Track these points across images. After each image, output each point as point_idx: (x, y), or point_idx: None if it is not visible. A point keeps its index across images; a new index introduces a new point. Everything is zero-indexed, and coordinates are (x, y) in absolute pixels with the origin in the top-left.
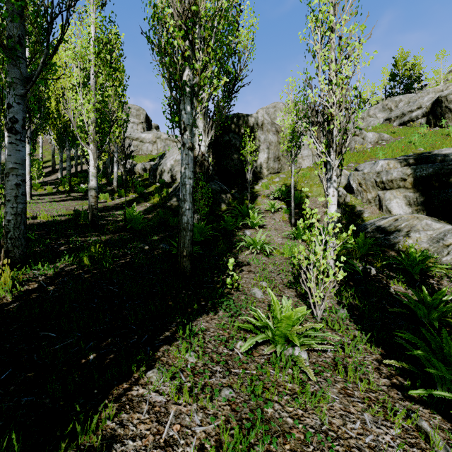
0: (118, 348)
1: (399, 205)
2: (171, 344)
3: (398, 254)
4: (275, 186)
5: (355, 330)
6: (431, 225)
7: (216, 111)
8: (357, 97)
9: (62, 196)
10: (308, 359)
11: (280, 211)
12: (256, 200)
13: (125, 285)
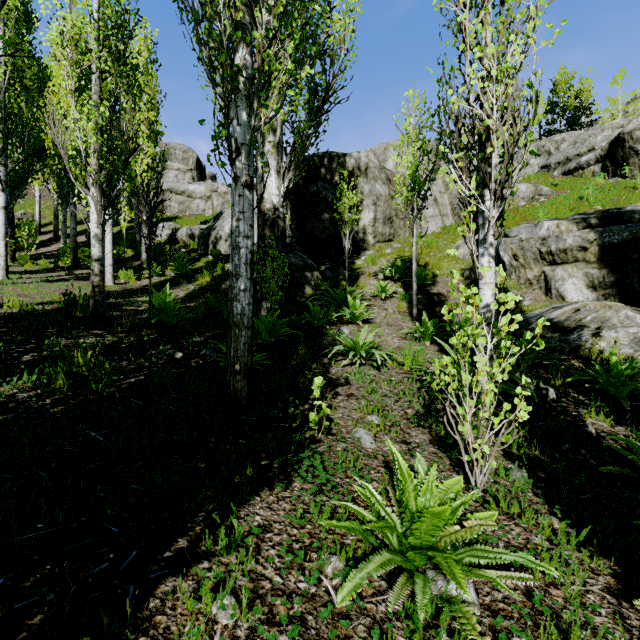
0: (59, 593)
1: (577, 287)
2: (186, 572)
3: (585, 365)
4: (385, 260)
5: (550, 515)
6: (634, 318)
7: (296, 141)
8: (531, 100)
9: (60, 274)
10: (476, 599)
11: (395, 297)
12: (357, 281)
13: (122, 428)
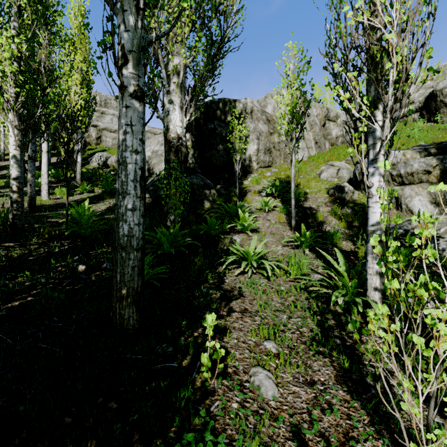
0: None
1: (423, 203)
2: None
3: (446, 272)
4: (266, 181)
5: None
6: None
7: (196, 81)
8: (428, 17)
9: (7, 191)
10: None
11: (275, 210)
12: (245, 197)
13: None
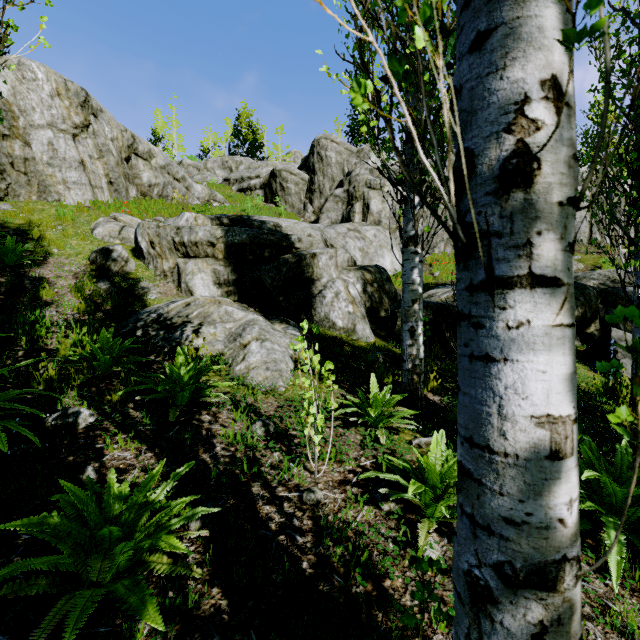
0: None
1: (205, 283)
2: None
3: None
4: None
5: None
6: (232, 314)
7: None
8: None
9: None
10: None
11: None
12: None
13: None
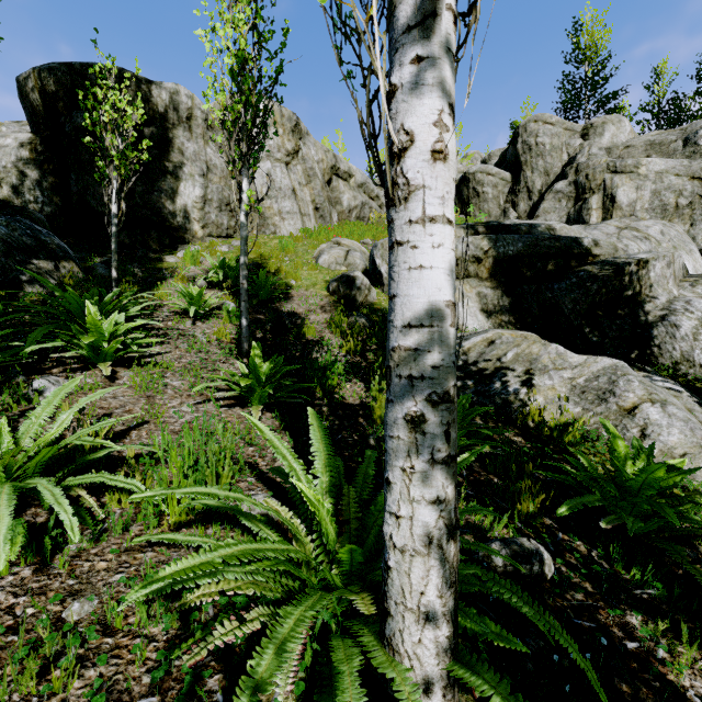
0: None
1: (471, 311)
2: None
3: (528, 439)
4: (217, 260)
5: None
6: (565, 356)
7: None
8: None
9: None
10: None
11: (218, 316)
12: (156, 287)
13: None
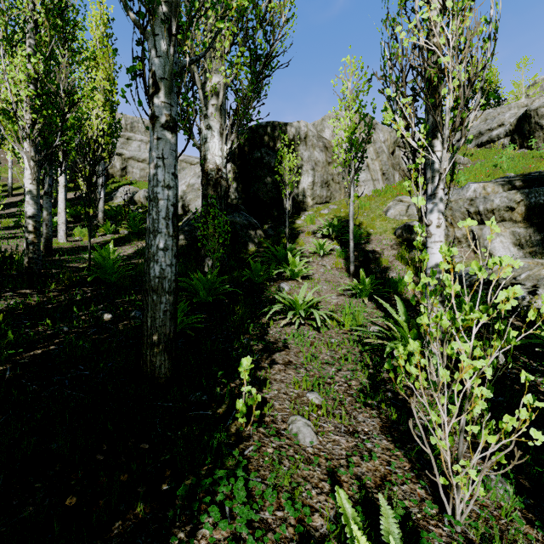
0: None
1: (504, 245)
2: None
3: (524, 323)
4: (323, 219)
5: None
6: None
7: (238, 103)
8: (489, 37)
9: (17, 232)
10: None
11: (332, 254)
12: (297, 239)
13: None
